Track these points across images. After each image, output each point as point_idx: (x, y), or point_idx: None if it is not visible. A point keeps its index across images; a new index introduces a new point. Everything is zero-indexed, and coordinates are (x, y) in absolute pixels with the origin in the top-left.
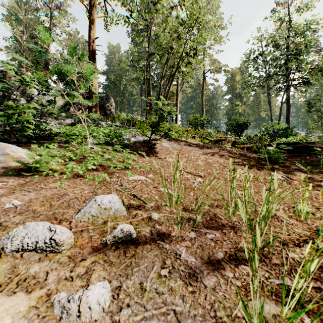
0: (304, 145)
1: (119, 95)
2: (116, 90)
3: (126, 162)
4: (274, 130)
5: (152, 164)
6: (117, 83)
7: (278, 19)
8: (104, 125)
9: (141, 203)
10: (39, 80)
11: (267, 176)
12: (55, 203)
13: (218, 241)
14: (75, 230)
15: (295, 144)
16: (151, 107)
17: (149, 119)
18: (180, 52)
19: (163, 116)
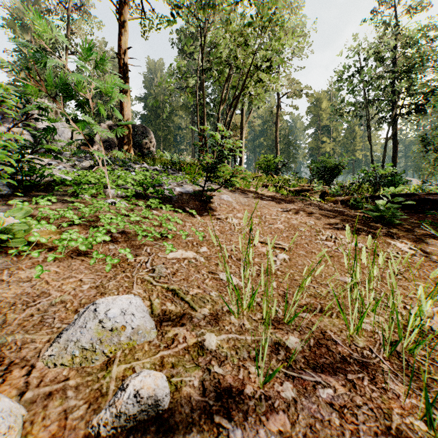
0: (423, 197)
1: (162, 129)
2: (158, 121)
3: (165, 226)
4: (378, 176)
5: (206, 228)
6: (159, 112)
7: (382, 24)
8: (136, 169)
9: (184, 309)
10: (25, 96)
11: (386, 248)
12: (16, 316)
13: (346, 409)
14: (34, 396)
15: (409, 195)
16: (205, 142)
17: (202, 160)
18: (247, 65)
19: (224, 154)
